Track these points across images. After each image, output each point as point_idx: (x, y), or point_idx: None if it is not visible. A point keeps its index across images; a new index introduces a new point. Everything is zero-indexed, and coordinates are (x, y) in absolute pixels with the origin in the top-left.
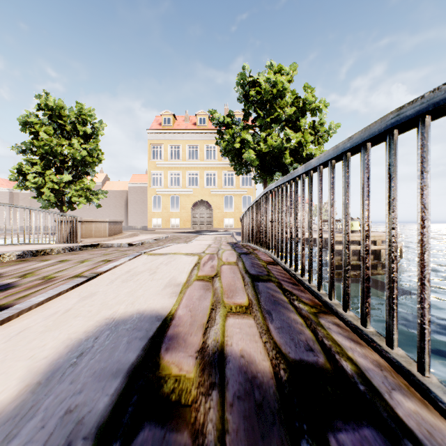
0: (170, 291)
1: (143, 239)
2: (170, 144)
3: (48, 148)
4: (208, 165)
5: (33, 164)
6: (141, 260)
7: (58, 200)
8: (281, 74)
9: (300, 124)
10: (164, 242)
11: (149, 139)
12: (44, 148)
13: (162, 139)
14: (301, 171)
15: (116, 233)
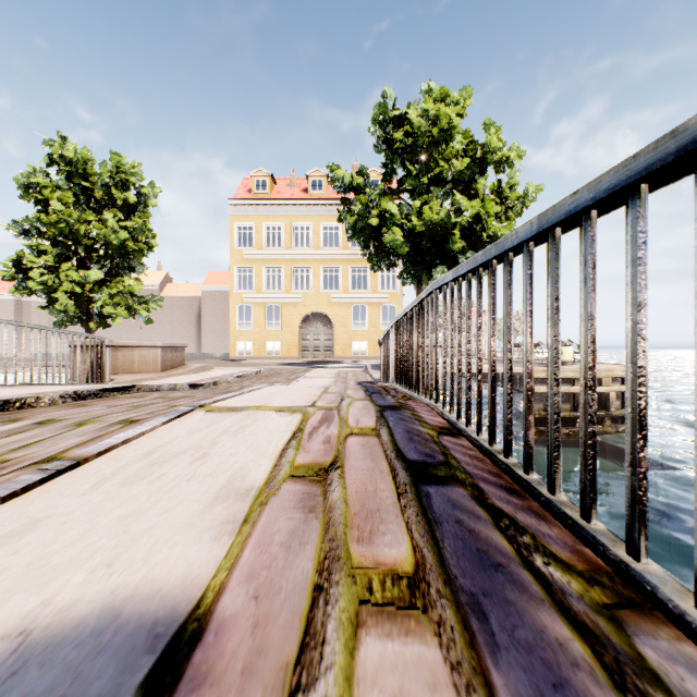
0: (221, 516)
1: (219, 375)
2: (266, 223)
3: (64, 226)
4: (327, 256)
5: (41, 252)
6: (187, 425)
7: (83, 311)
8: (445, 105)
9: (477, 187)
10: (253, 380)
11: (232, 214)
12: (58, 226)
13: (253, 214)
14: (527, 233)
15: (174, 366)
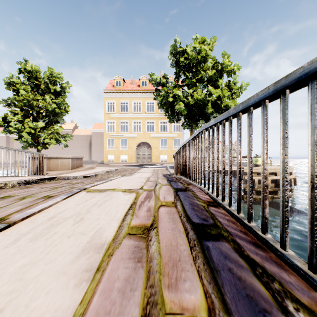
0: (84, 265)
1: (98, 171)
2: (120, 100)
3: (26, 101)
4: (148, 116)
5: (15, 114)
6: (75, 200)
7: (35, 141)
8: (204, 45)
9: (218, 83)
10: (114, 173)
11: (105, 96)
12: (23, 101)
13: (115, 96)
14: (265, 94)
15: (77, 167)
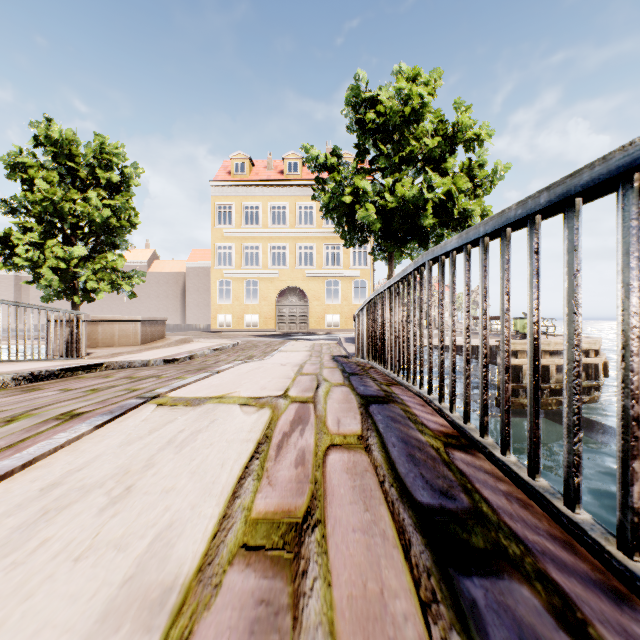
0: None
1: (196, 349)
2: (244, 203)
3: (49, 204)
4: (302, 234)
5: (27, 229)
6: (126, 428)
7: (68, 286)
8: (416, 86)
9: (447, 166)
10: (229, 353)
11: (213, 194)
12: (43, 204)
13: (233, 194)
14: None
15: (154, 339)
